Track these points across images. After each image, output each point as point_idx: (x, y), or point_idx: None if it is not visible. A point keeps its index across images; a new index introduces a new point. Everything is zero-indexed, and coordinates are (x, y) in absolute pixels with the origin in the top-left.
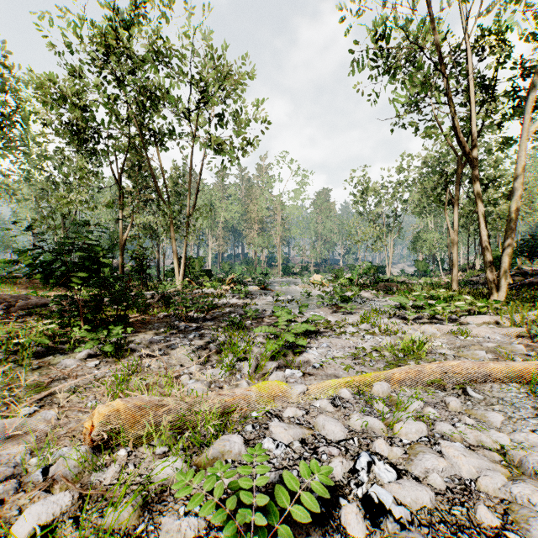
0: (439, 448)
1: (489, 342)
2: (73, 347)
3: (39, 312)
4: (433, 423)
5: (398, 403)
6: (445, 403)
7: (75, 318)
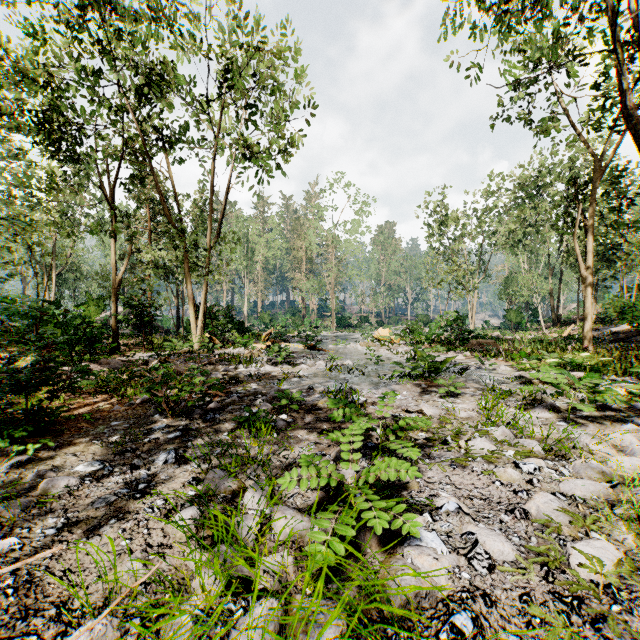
0: None
1: None
2: None
3: None
4: None
5: None
6: None
7: None
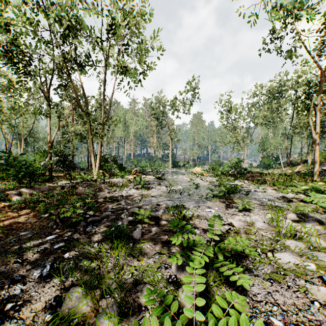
0: None
1: None
2: None
3: None
4: None
5: None
6: None
7: None
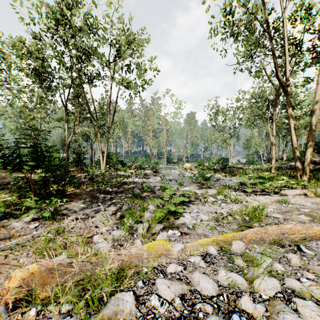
0: (294, 306)
1: (304, 208)
2: (24, 212)
3: (11, 187)
4: (282, 277)
5: (253, 260)
6: (287, 259)
7: (28, 192)
